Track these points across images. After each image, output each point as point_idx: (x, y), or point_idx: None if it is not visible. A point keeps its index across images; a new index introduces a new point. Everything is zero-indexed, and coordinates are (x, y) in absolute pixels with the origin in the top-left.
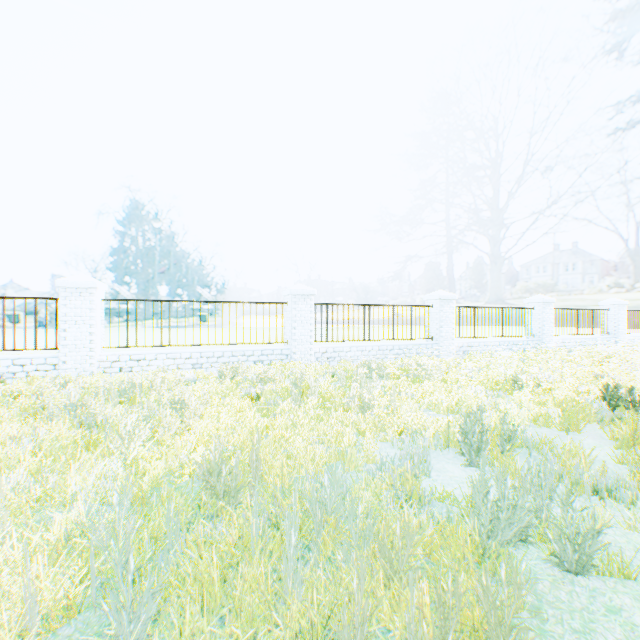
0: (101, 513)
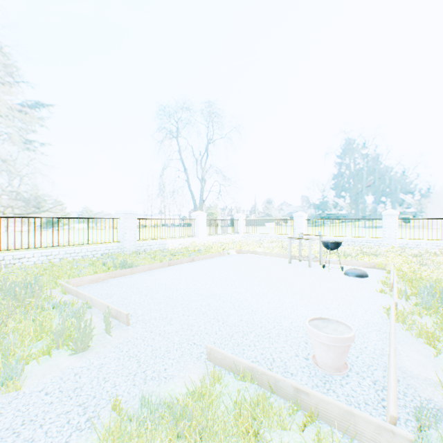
0: None
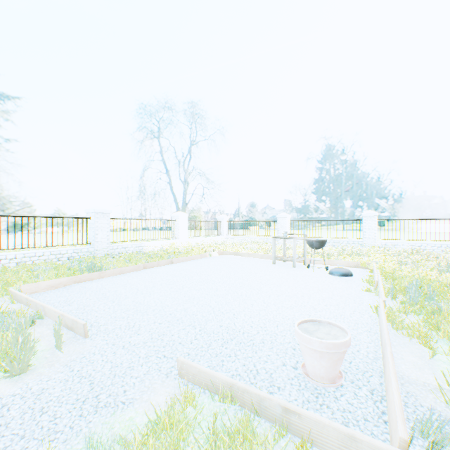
0: (445, 265)
